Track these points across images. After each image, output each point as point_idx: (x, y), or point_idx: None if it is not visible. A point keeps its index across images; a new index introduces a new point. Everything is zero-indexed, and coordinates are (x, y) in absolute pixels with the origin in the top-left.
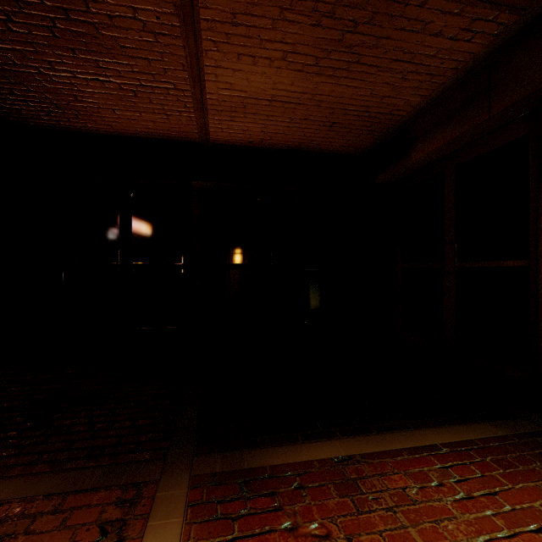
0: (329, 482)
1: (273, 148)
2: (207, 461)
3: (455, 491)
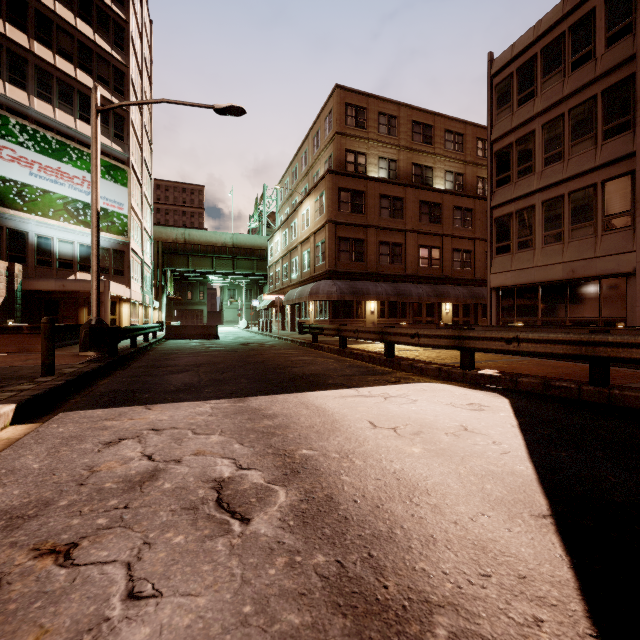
0: None
1: None
2: None
3: None
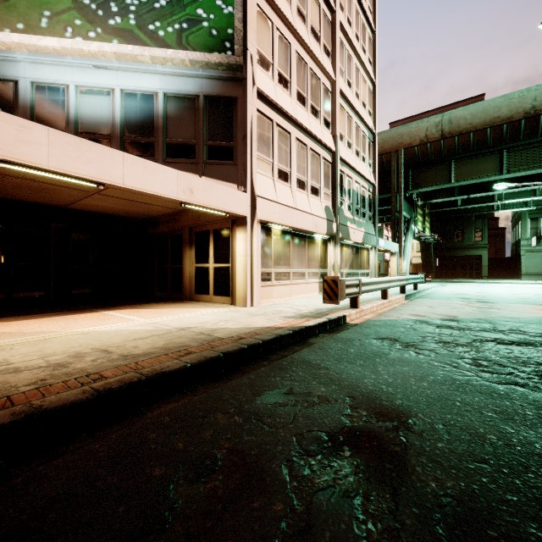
0: (131, 307)
1: (98, 212)
2: (101, 309)
3: (154, 305)
